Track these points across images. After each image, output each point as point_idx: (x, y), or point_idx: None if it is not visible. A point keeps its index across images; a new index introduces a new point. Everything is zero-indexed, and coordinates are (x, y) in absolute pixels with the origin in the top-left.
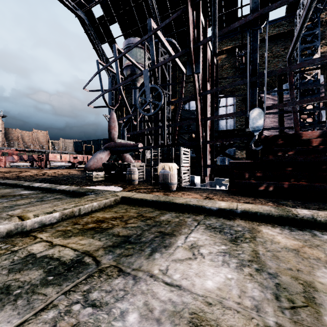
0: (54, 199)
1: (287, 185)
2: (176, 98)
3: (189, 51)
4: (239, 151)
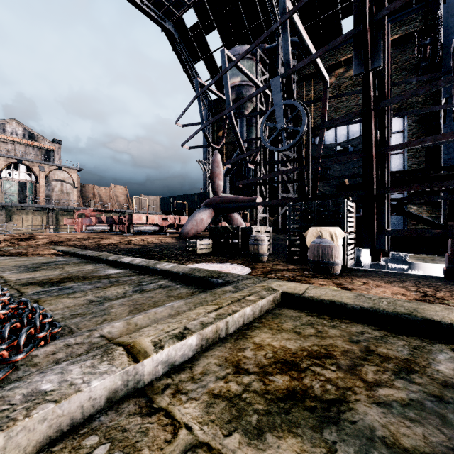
0: (160, 288)
1: None
2: None
3: (363, 29)
4: (414, 207)
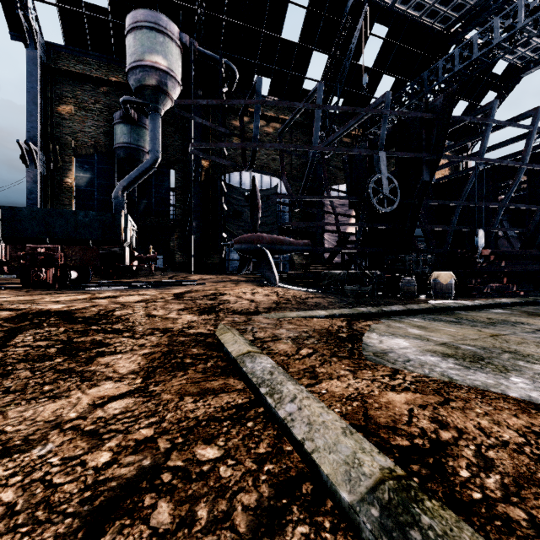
0: None
1: (495, 287)
2: (208, 161)
3: (439, 160)
4: (296, 255)
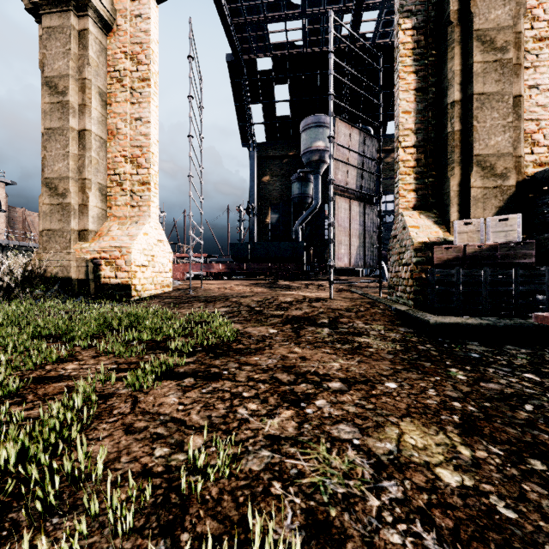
0: None
1: None
2: None
3: None
4: None
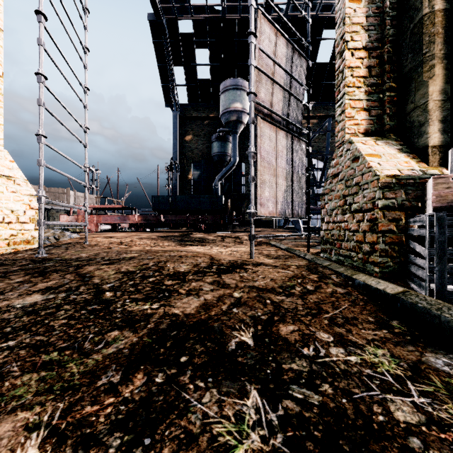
0: None
1: None
2: None
3: None
4: None
